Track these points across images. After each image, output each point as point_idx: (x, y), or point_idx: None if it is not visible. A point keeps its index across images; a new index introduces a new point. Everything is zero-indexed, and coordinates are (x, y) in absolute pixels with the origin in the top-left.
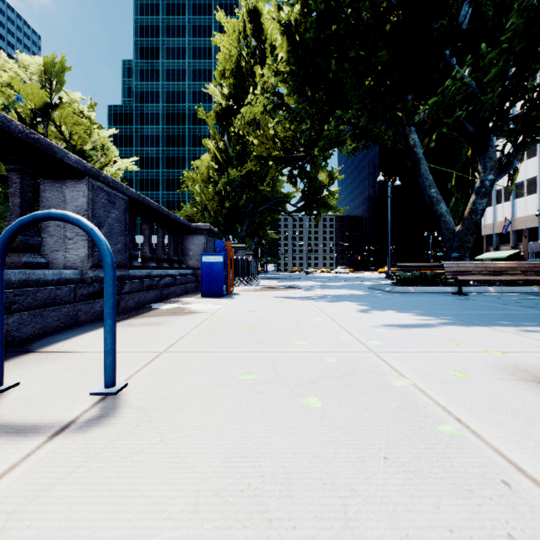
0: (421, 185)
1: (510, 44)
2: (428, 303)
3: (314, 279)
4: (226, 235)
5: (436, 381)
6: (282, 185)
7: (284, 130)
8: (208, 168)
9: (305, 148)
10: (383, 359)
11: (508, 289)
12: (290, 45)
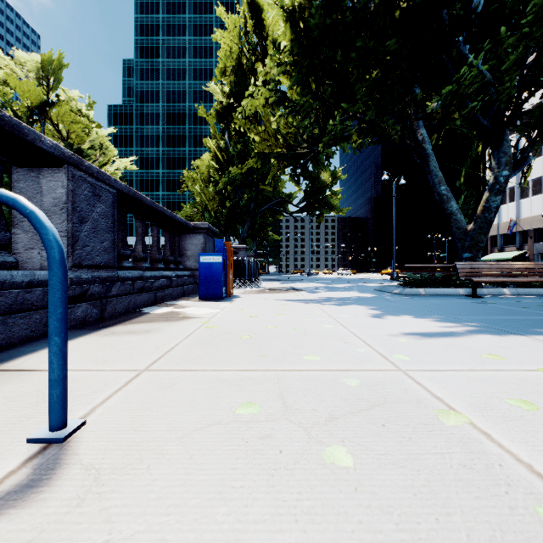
0: (430, 182)
1: (531, 28)
2: (444, 306)
3: (317, 281)
4: (227, 236)
5: (498, 417)
6: (283, 185)
7: (287, 126)
8: (209, 167)
9: (308, 145)
10: (417, 380)
11: (524, 292)
12: (294, 32)
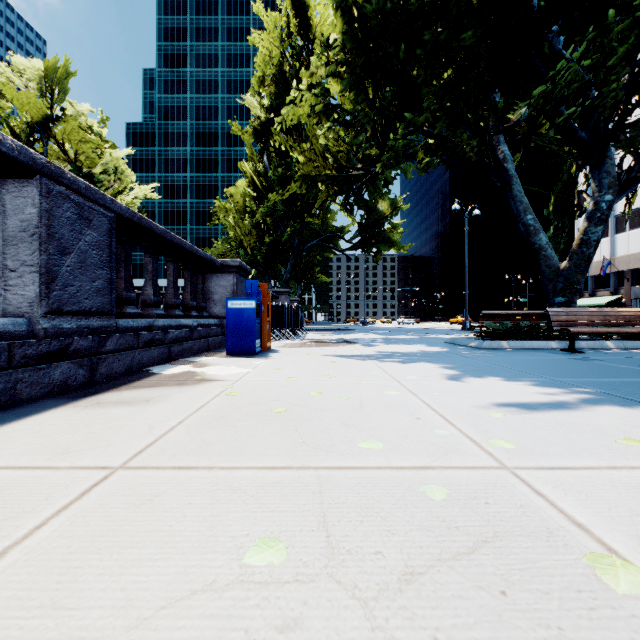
0: (513, 210)
1: None
2: (538, 364)
3: (374, 331)
4: (266, 278)
5: None
6: (334, 217)
7: (337, 143)
8: (245, 196)
9: (363, 165)
10: (536, 488)
11: (632, 345)
12: (346, 23)
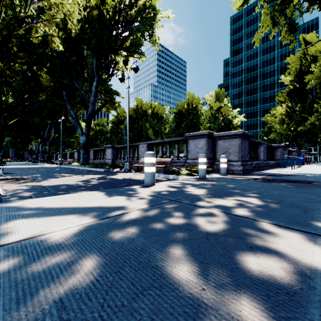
0: None
1: None
2: None
3: None
4: (292, 144)
5: None
6: None
7: None
8: (281, 114)
9: None
10: None
11: None
12: None
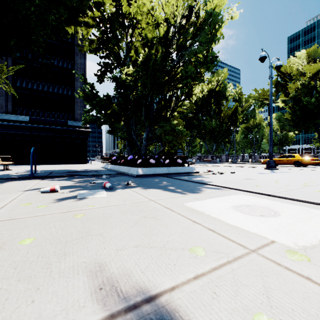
0: None
1: None
2: None
3: None
4: None
5: None
6: None
7: None
8: None
9: None
10: None
11: None
12: None
